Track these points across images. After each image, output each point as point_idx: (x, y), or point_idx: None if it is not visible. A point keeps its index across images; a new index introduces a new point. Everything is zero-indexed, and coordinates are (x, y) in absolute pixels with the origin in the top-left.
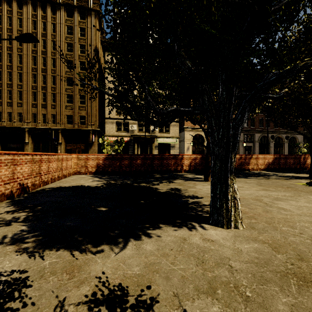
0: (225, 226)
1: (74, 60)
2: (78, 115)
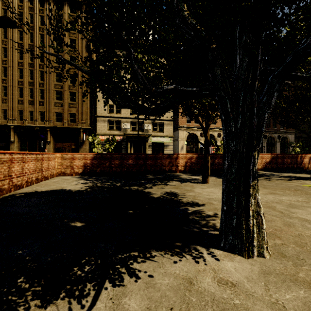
0: (246, 254)
1: (64, 55)
2: (68, 113)
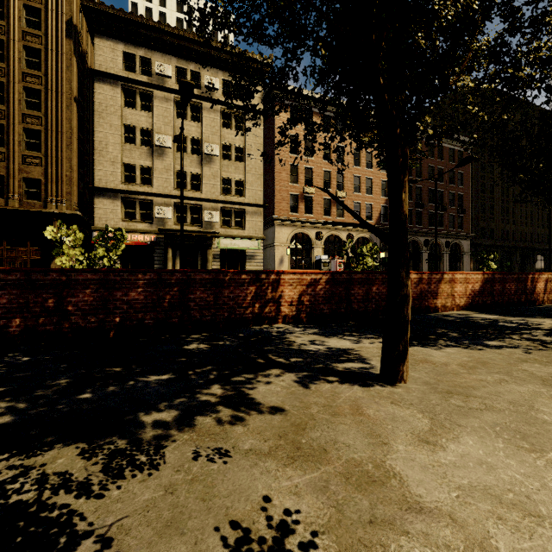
0: None
1: (10, 41)
2: (20, 177)
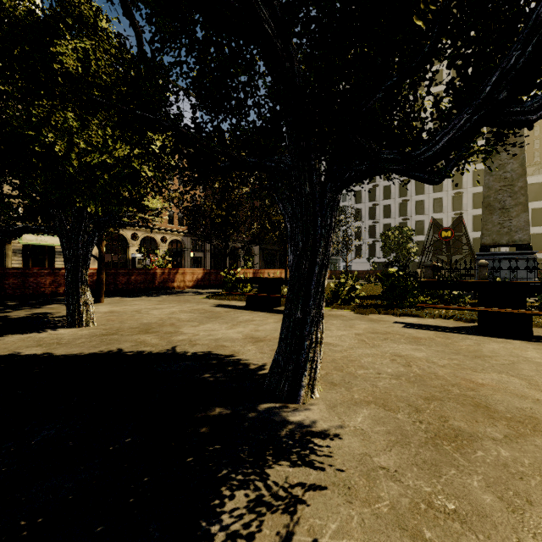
0: (78, 326)
1: None
2: None
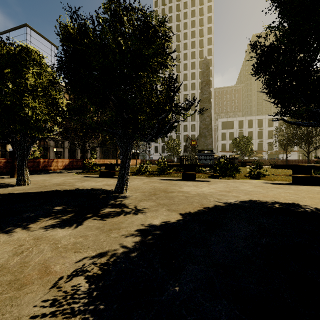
0: (23, 185)
1: None
2: None
